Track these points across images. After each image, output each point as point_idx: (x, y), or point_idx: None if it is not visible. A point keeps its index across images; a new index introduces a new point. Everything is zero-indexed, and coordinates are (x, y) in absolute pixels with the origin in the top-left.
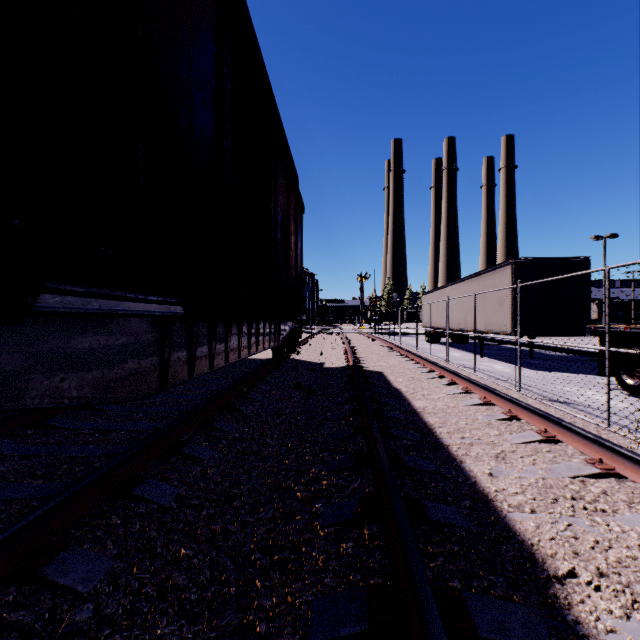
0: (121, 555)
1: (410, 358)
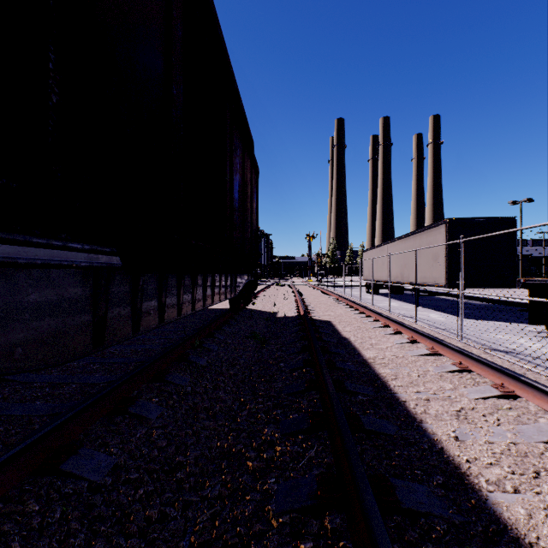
0: None
1: (355, 308)
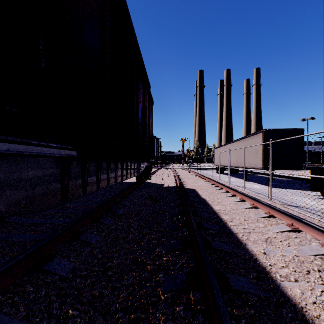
0: (27, 317)
1: (209, 181)
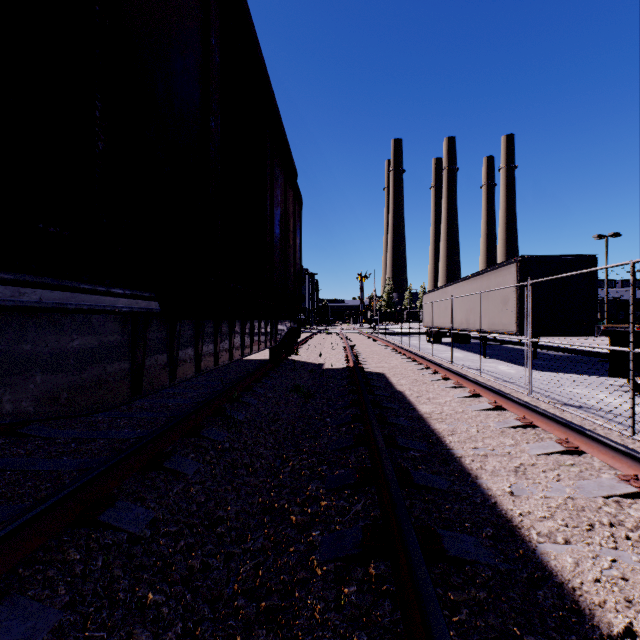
0: (73, 604)
1: (412, 359)
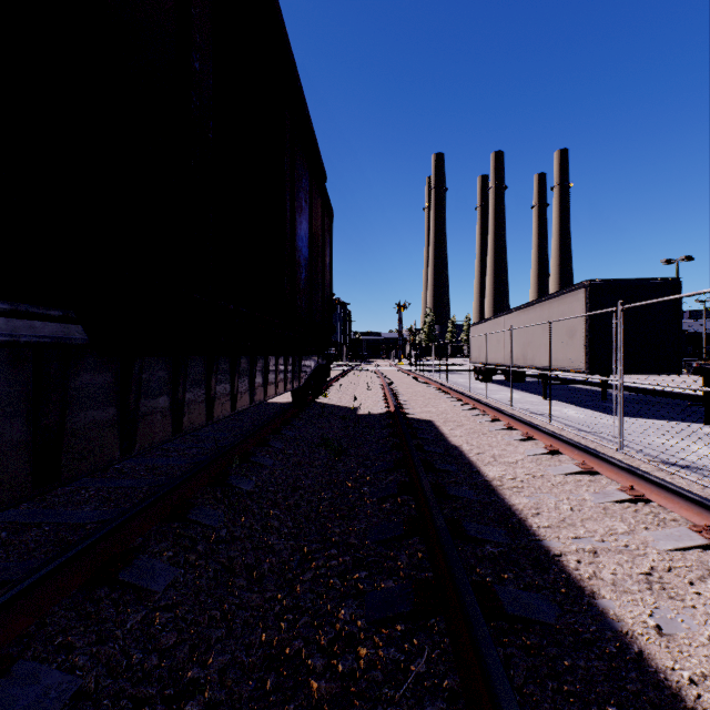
0: None
1: (464, 402)
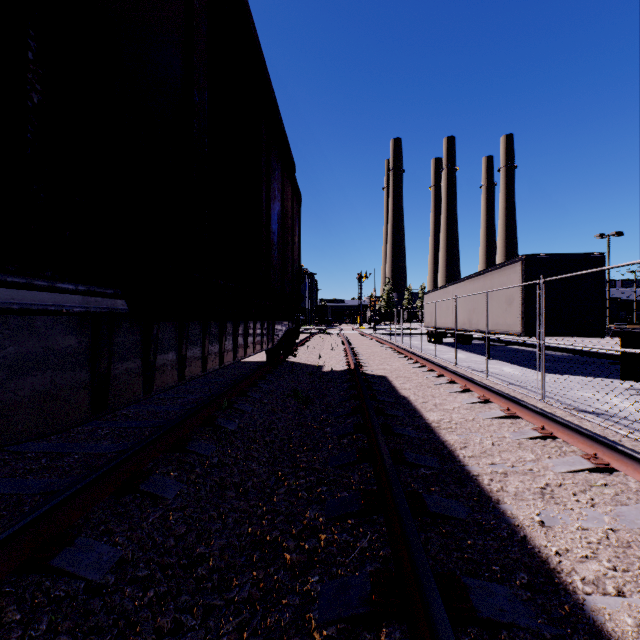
0: None
1: (415, 360)
